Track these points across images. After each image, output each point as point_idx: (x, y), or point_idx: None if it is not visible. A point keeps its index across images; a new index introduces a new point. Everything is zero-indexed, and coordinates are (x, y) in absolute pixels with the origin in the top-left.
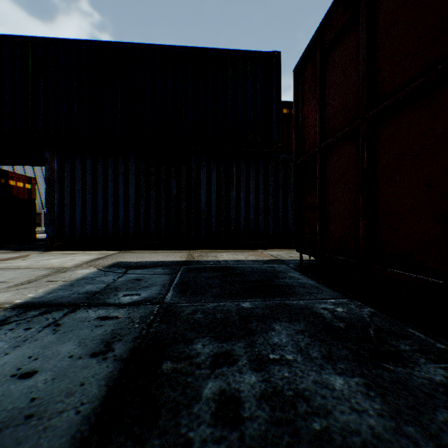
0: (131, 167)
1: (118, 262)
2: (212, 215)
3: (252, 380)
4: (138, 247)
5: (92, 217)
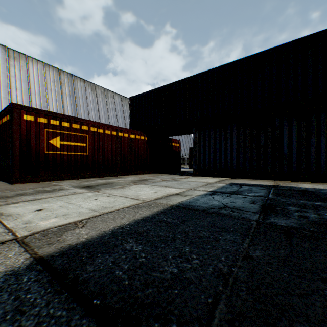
0: (234, 131)
1: (233, 183)
2: (293, 157)
3: (314, 215)
4: (239, 177)
5: (213, 160)
